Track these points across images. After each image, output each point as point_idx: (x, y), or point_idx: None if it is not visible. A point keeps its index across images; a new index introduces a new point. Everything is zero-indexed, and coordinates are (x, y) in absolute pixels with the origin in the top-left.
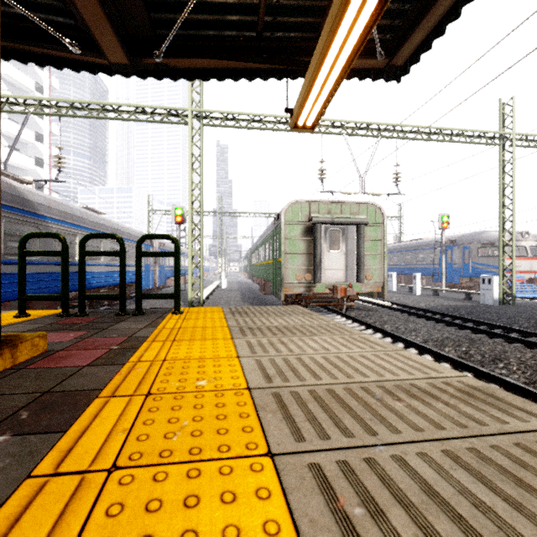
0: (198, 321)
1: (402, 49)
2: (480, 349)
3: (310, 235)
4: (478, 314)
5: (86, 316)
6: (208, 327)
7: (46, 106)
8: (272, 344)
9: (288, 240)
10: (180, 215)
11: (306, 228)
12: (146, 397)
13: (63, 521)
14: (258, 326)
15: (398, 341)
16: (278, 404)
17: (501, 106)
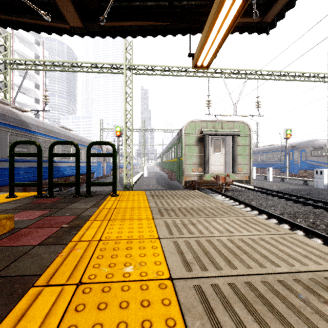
0: (128, 202)
1: (272, 9)
2: (323, 220)
3: (201, 142)
4: (315, 194)
5: (53, 197)
6: (135, 208)
7: (38, 65)
8: (184, 225)
9: (187, 146)
10: (119, 131)
11: (199, 138)
12: (76, 287)
13: None
14: (171, 207)
15: (263, 213)
16: (202, 303)
17: None
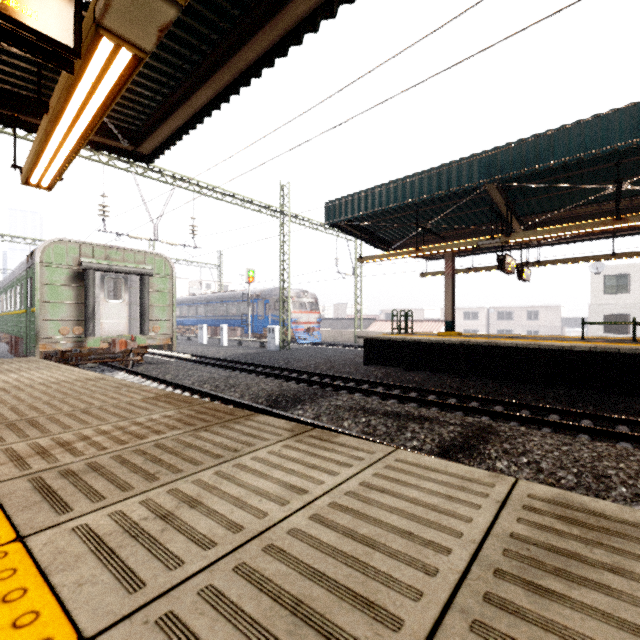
0: None
1: (143, 146)
2: (228, 382)
3: (82, 282)
4: (258, 358)
5: None
6: None
7: None
8: None
9: (47, 286)
10: None
11: (76, 273)
12: None
13: None
14: None
15: (171, 386)
16: None
17: (281, 187)
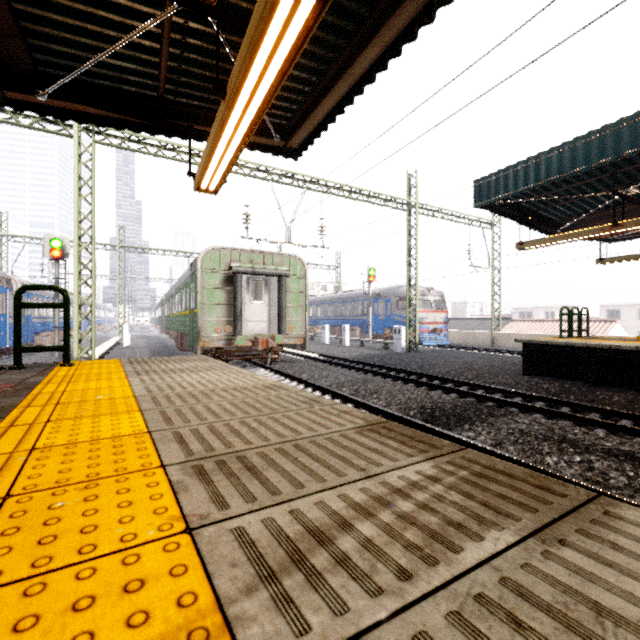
0: (93, 370)
1: (293, 138)
2: (367, 387)
3: (231, 285)
4: (386, 360)
5: None
6: (104, 373)
7: None
8: (162, 378)
9: (206, 289)
10: (59, 248)
11: (227, 277)
12: (56, 405)
13: (30, 431)
14: (154, 370)
15: (309, 386)
16: (152, 399)
17: (408, 176)
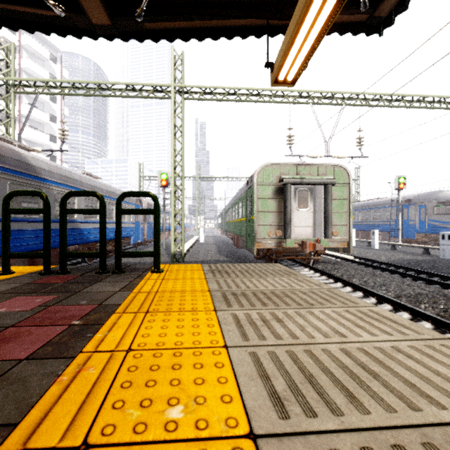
0: (177, 283)
1: None
2: None
3: (281, 195)
4: (441, 268)
5: (67, 274)
6: (187, 291)
7: (52, 87)
8: (265, 321)
9: (260, 199)
10: (165, 179)
11: (277, 189)
12: None
13: None
14: (242, 291)
15: (370, 295)
16: None
17: None
